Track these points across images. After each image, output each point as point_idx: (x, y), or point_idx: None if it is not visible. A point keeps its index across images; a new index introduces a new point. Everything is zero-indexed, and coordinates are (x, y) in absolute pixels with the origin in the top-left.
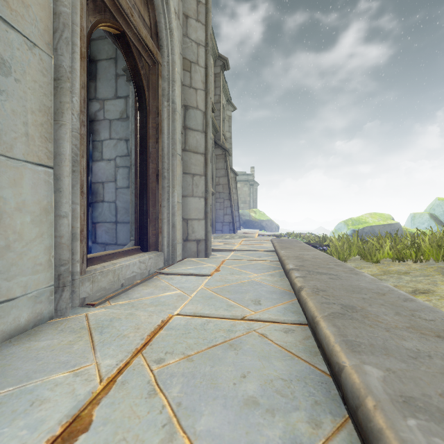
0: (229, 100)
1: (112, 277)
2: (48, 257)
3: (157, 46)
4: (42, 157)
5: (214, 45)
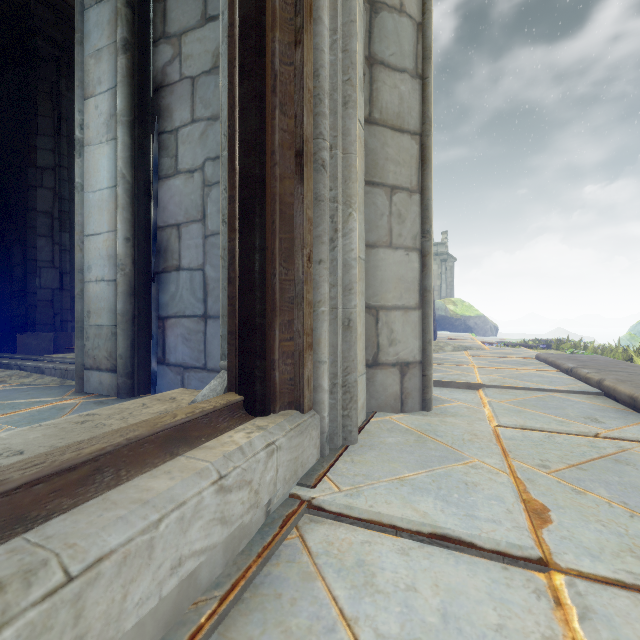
0: None
1: None
2: None
3: None
4: None
5: None
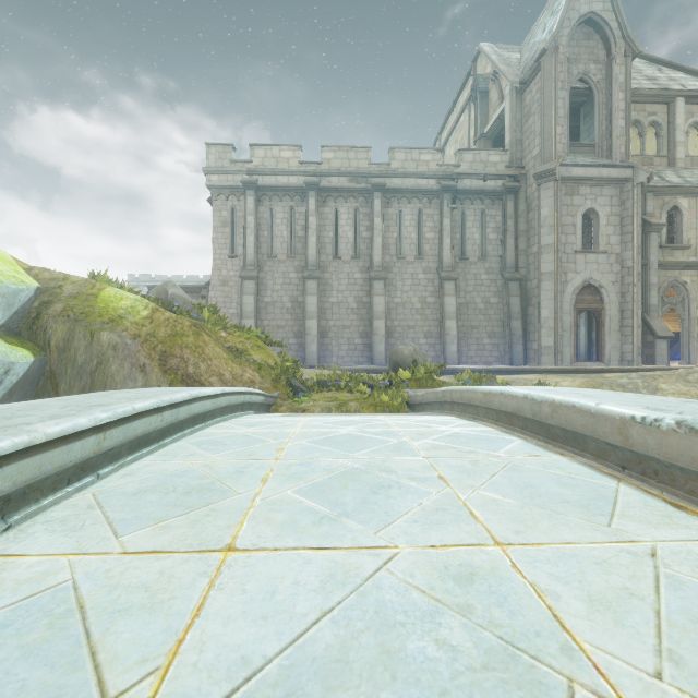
0: None
1: (582, 364)
2: (569, 358)
3: (602, 302)
4: (568, 345)
5: None
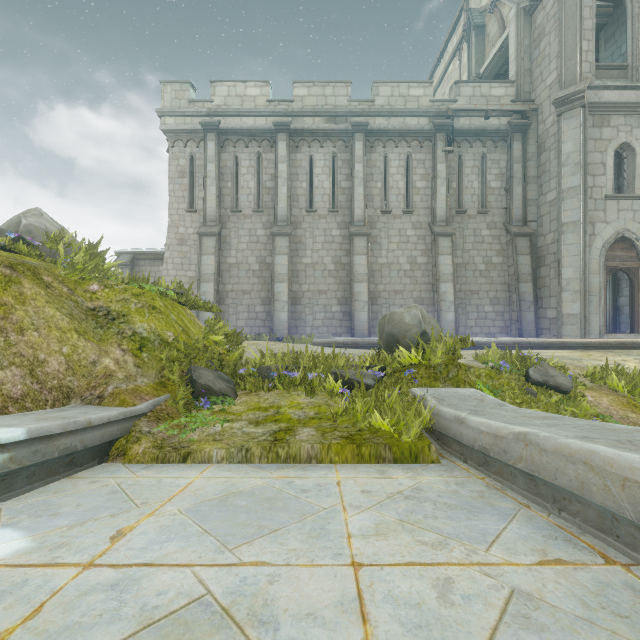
0: None
1: (614, 336)
2: (597, 329)
3: (639, 259)
4: (596, 313)
5: None
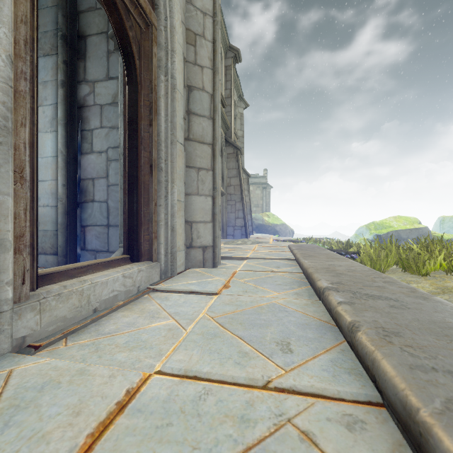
0: (241, 96)
1: (77, 300)
2: None
3: (152, 5)
4: None
5: (225, 34)
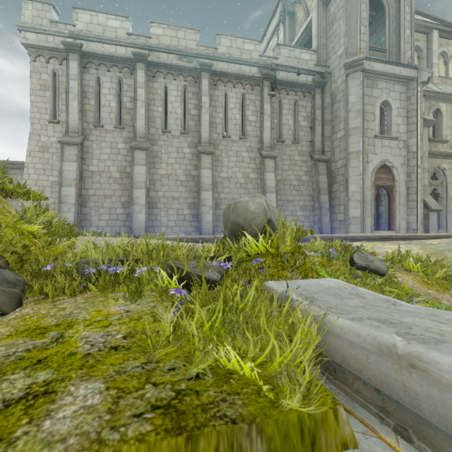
0: None
1: (379, 232)
2: (370, 227)
3: (394, 180)
4: (369, 216)
5: None
